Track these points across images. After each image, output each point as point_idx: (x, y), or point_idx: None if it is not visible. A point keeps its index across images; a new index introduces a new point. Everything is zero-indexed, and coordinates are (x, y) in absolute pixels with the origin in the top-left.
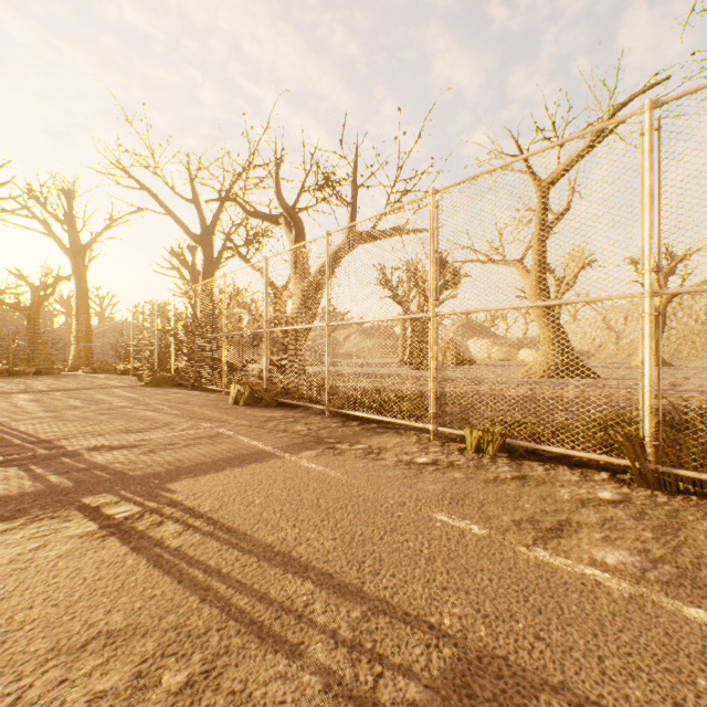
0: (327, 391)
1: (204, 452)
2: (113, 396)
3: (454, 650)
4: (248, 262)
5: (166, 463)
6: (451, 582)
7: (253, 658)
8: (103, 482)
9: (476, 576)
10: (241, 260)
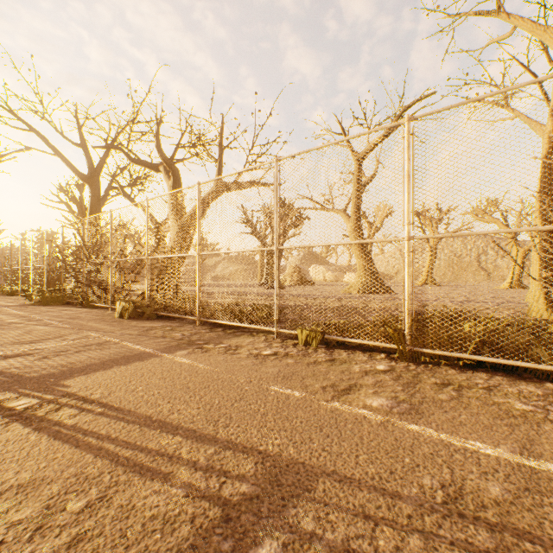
0: (198, 305)
1: (94, 356)
2: (2, 314)
3: (273, 463)
4: (131, 200)
5: (59, 366)
6: (276, 426)
7: (136, 485)
8: (1, 383)
9: (293, 421)
10: (126, 198)
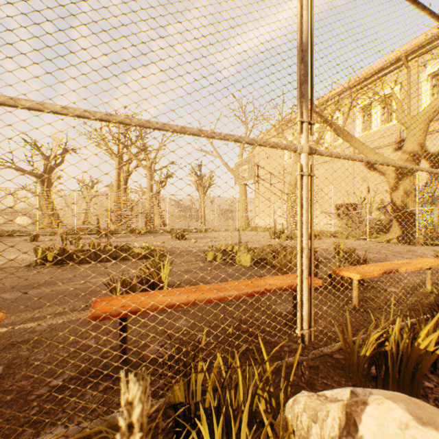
0: None
1: None
2: None
3: None
4: None
5: None
6: None
7: None
8: None
9: None
10: None
